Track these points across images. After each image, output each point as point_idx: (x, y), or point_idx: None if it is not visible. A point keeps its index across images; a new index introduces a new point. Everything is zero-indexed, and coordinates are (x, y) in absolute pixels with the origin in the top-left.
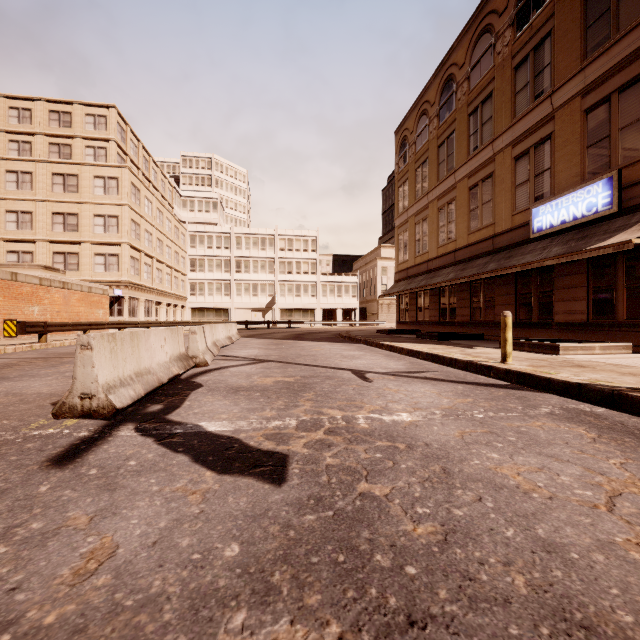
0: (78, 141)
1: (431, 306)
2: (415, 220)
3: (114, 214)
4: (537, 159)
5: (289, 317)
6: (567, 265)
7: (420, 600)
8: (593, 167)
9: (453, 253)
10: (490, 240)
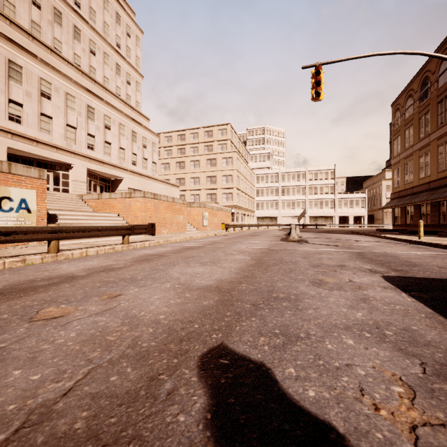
0: (215, 143)
1: (414, 215)
2: (404, 161)
3: (230, 174)
4: None
5: (315, 221)
6: None
7: (355, 249)
8: None
9: (428, 184)
10: None
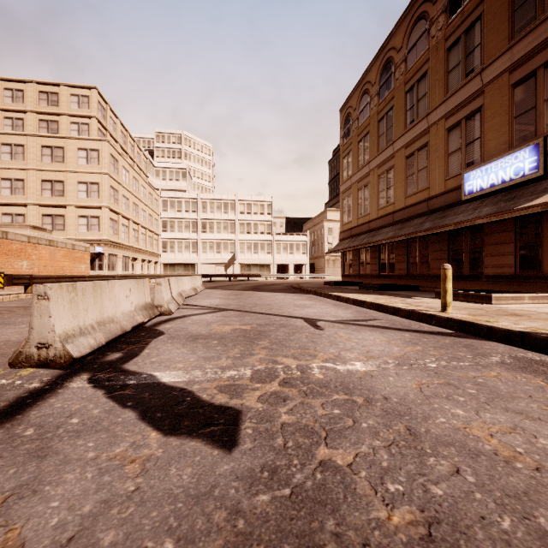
0: (64, 118)
1: (372, 261)
2: (358, 186)
3: (95, 181)
4: (468, 130)
5: (248, 271)
6: (496, 224)
7: None
8: (520, 135)
9: (392, 214)
10: (425, 202)
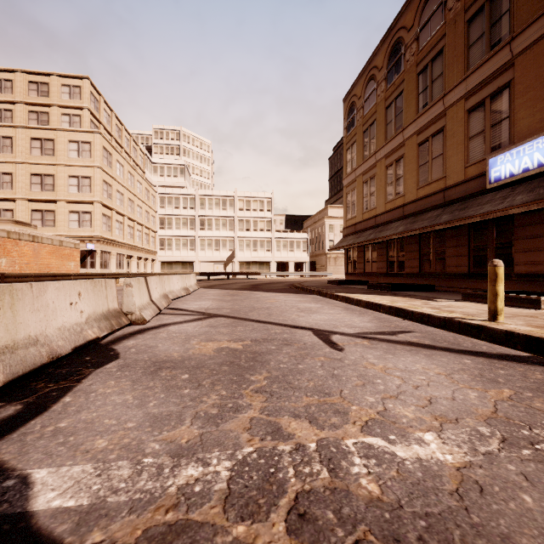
0: (55, 109)
1: (379, 258)
2: (363, 179)
3: (87, 175)
4: (494, 109)
5: (247, 269)
6: (529, 214)
7: None
8: None
9: (401, 208)
10: (441, 193)
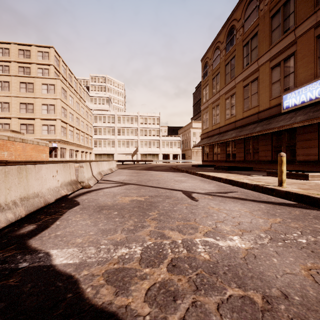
0: (34, 65)
1: (221, 152)
2: (212, 106)
3: (52, 104)
4: (285, 67)
5: (145, 158)
6: (305, 127)
7: None
8: None
9: (234, 123)
10: (256, 115)
